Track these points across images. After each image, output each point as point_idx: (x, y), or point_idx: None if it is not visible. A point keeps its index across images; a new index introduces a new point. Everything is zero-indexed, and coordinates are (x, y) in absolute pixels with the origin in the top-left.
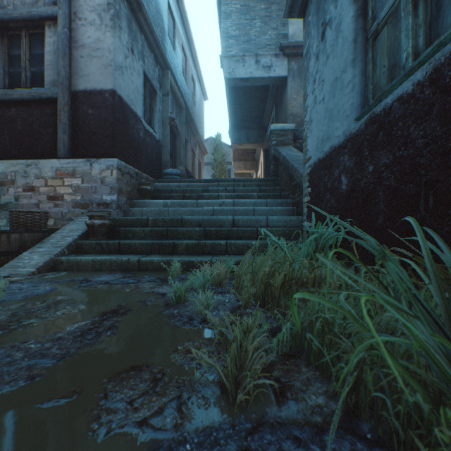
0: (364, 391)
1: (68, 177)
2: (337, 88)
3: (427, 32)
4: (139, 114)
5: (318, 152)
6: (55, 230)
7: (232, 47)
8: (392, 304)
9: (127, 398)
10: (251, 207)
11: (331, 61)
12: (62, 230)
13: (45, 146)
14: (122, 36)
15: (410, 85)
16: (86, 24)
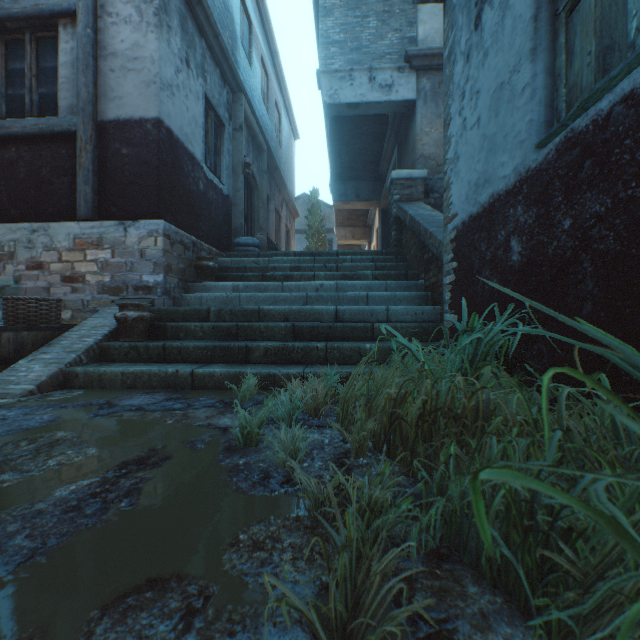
0: None
1: (91, 249)
2: (503, 99)
3: None
4: (198, 156)
5: (470, 205)
6: (70, 327)
7: (334, 58)
8: None
9: None
10: (363, 292)
11: (492, 59)
12: (80, 327)
13: (59, 202)
14: (172, 41)
15: None
16: (118, 22)
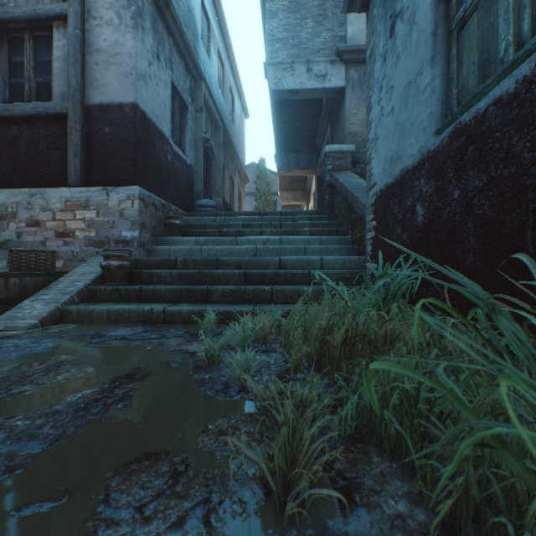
0: (465, 498)
1: (80, 210)
2: (410, 95)
3: (534, 13)
4: (167, 133)
5: (386, 176)
6: (63, 273)
7: (278, 52)
8: (535, 387)
9: (136, 502)
10: (301, 245)
11: (403, 62)
12: (72, 273)
13: (53, 171)
14: (145, 39)
15: (512, 83)
16: (102, 24)
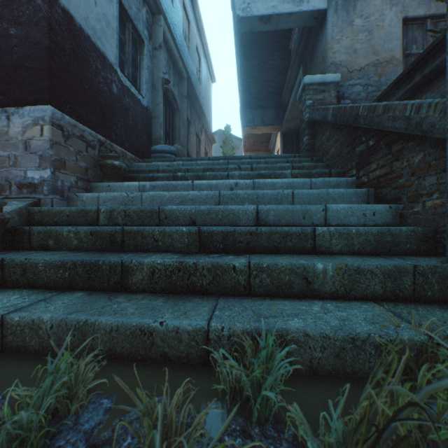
0: None
1: None
2: None
3: None
4: (111, 58)
5: None
6: None
7: None
8: None
9: None
10: (287, 190)
11: None
12: None
13: None
14: None
15: None
16: None
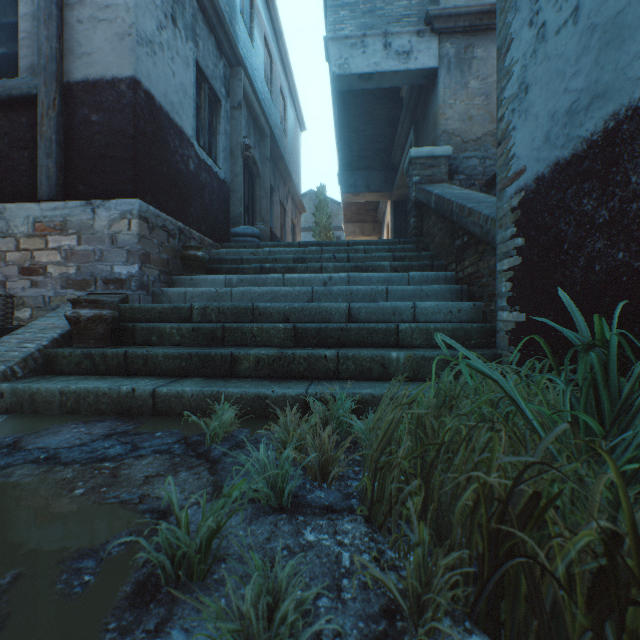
0: None
1: (53, 234)
2: None
3: None
4: (188, 131)
5: (555, 147)
6: (12, 329)
7: (344, 23)
8: None
9: None
10: (381, 286)
11: None
12: (26, 329)
13: (18, 180)
14: None
15: None
16: None
